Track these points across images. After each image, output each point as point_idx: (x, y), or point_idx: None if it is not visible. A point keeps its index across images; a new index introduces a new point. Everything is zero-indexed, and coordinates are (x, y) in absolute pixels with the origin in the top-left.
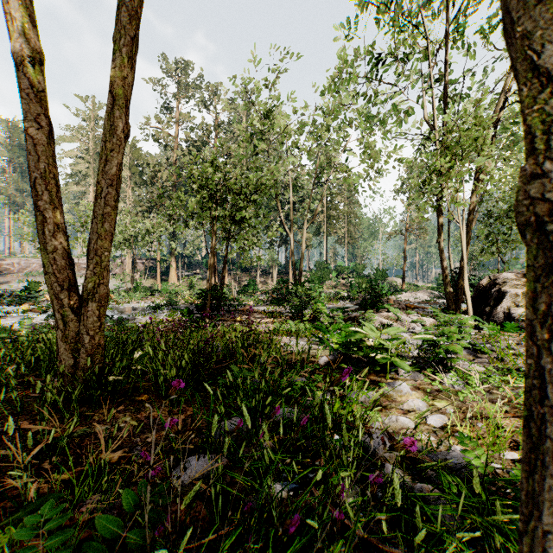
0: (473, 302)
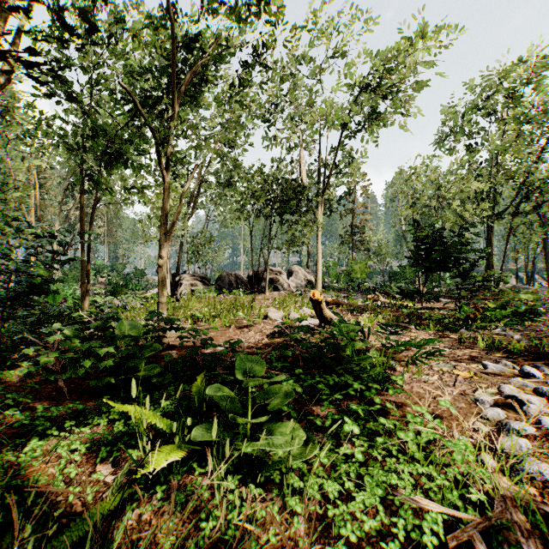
0: (173, 290)
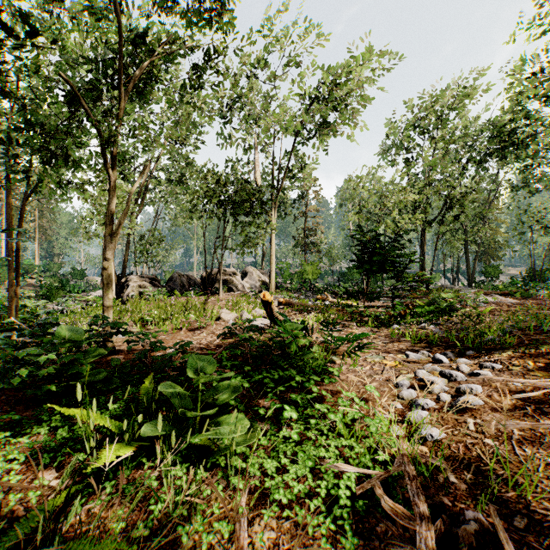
0: (119, 292)
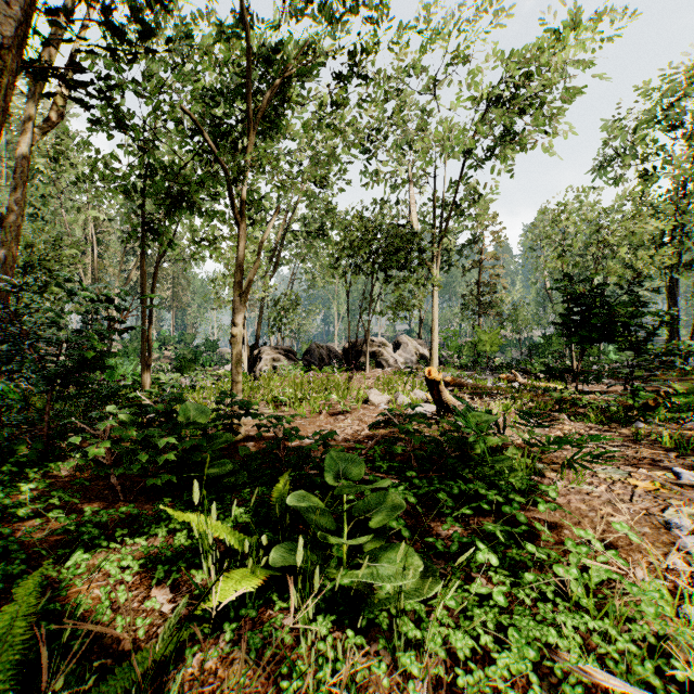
0: (251, 366)
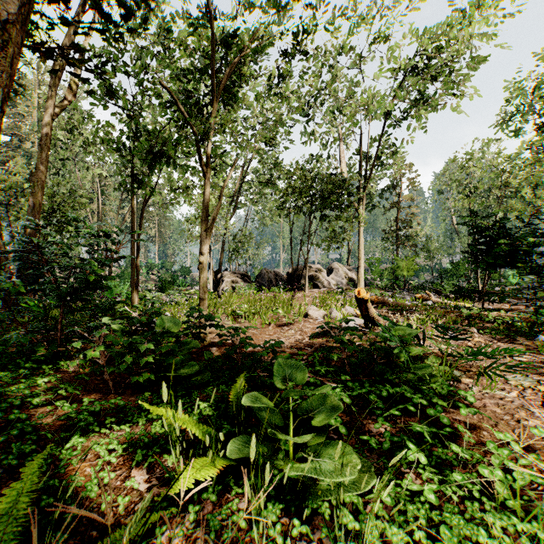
0: (215, 286)
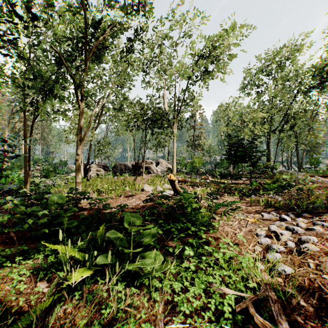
0: (85, 173)
